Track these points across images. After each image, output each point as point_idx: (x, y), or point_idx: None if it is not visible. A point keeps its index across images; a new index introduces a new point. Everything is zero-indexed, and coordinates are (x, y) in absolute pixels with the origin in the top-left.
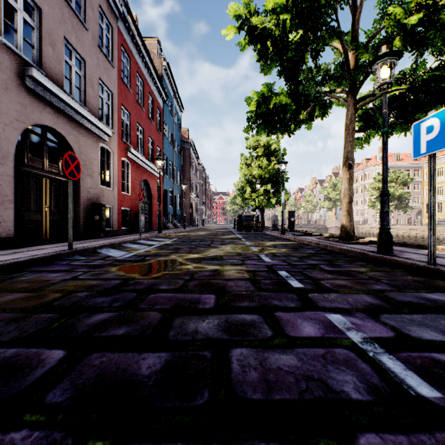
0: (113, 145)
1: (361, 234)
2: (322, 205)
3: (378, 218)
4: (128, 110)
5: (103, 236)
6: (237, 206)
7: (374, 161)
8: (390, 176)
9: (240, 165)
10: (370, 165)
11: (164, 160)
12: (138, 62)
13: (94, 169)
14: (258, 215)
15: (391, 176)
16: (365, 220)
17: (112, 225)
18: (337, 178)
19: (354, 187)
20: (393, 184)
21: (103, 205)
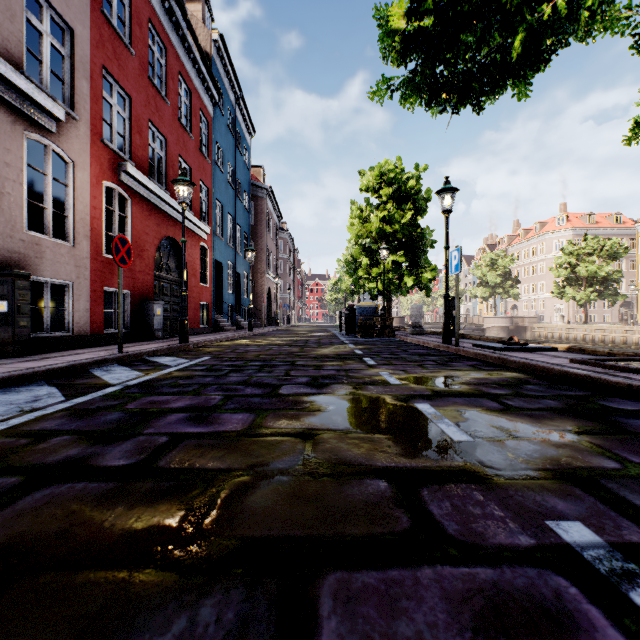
0: (76, 148)
1: (538, 338)
2: (475, 293)
3: (560, 313)
4: (123, 86)
5: (25, 351)
6: (342, 295)
7: (553, 225)
8: (589, 246)
9: (351, 220)
10: (547, 231)
11: (193, 185)
12: (152, 3)
13: (2, 187)
14: (384, 305)
15: (591, 245)
16: (539, 316)
17: (72, 325)
18: (497, 251)
19: (521, 266)
20: (595, 258)
21: (23, 275)
